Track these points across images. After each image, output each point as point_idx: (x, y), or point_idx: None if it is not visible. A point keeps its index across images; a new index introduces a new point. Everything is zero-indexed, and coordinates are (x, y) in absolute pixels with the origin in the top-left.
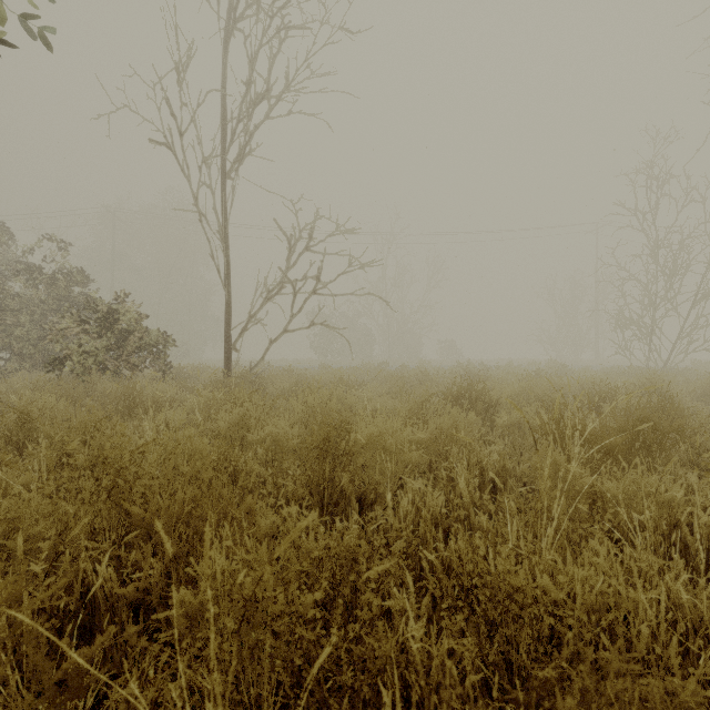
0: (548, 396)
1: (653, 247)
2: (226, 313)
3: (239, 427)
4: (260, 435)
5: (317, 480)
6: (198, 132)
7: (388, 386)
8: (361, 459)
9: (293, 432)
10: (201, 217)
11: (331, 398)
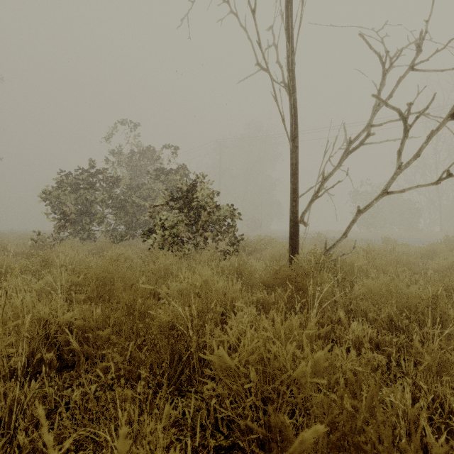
0: None
1: None
2: (292, 175)
3: None
4: None
5: None
6: None
7: None
8: None
9: None
10: (259, 41)
11: None
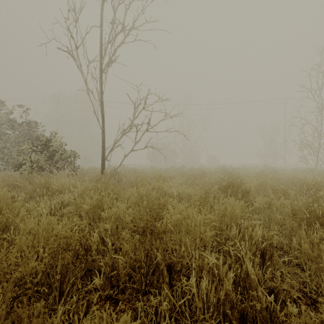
0: (279, 187)
1: (319, 108)
2: (102, 141)
3: (97, 207)
4: (109, 213)
5: (139, 258)
6: (83, 44)
7: (185, 179)
8: (170, 244)
9: (129, 211)
10: (88, 92)
11: (154, 187)
